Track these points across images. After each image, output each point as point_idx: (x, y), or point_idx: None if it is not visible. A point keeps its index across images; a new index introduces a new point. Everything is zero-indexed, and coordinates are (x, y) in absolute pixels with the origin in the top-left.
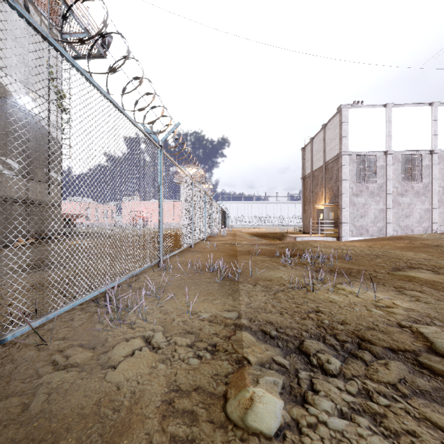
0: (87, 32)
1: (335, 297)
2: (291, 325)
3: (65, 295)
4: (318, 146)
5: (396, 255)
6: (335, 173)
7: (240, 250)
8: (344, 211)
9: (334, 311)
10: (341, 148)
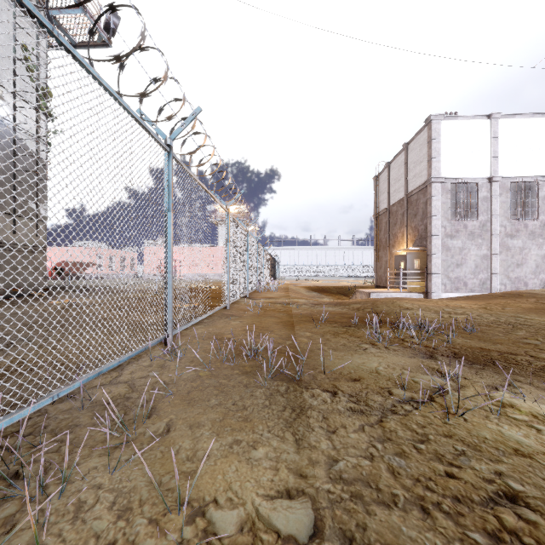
0: (82, 6)
1: (516, 435)
2: None
3: None
4: (396, 173)
5: (541, 324)
6: (421, 207)
7: (297, 314)
8: (434, 257)
9: None
10: (431, 174)
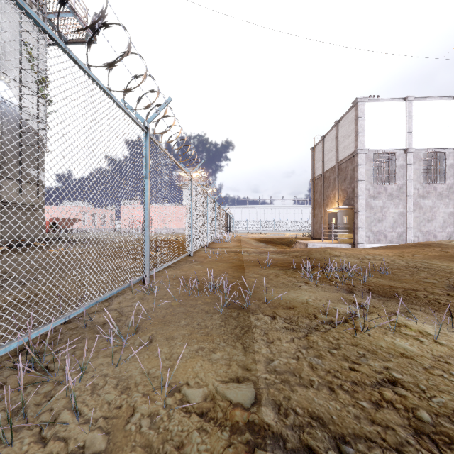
0: (73, 11)
1: (404, 344)
2: (361, 428)
3: None
4: (329, 145)
5: (441, 268)
6: (349, 173)
7: (247, 260)
8: (360, 215)
9: (421, 381)
10: (357, 146)
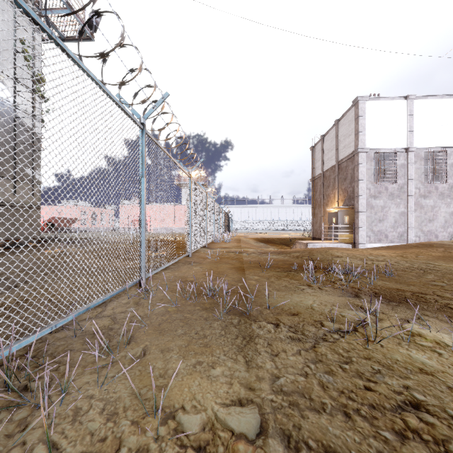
0: (70, 7)
1: (422, 357)
2: None
3: None
4: (329, 144)
5: (447, 269)
6: (350, 172)
7: (247, 261)
8: (361, 214)
9: (448, 404)
10: (358, 145)
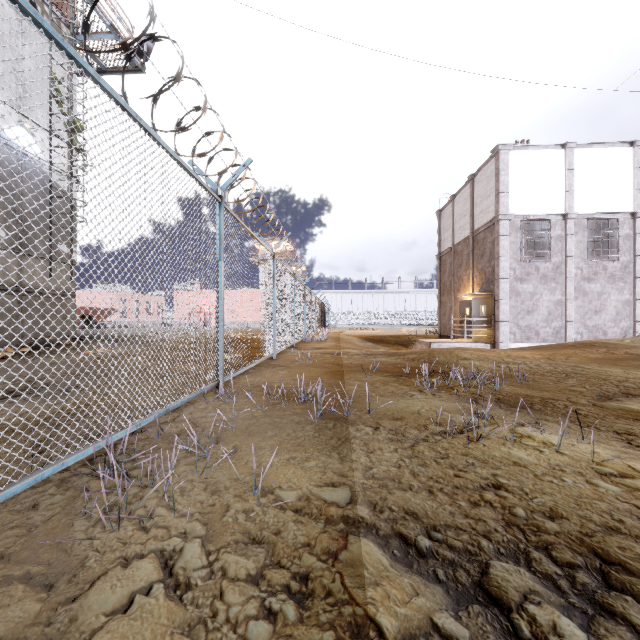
0: (115, 31)
1: (521, 454)
2: (454, 520)
3: (32, 454)
4: (462, 208)
5: (596, 373)
6: (488, 247)
7: (348, 364)
8: (502, 303)
9: (527, 485)
10: (498, 210)
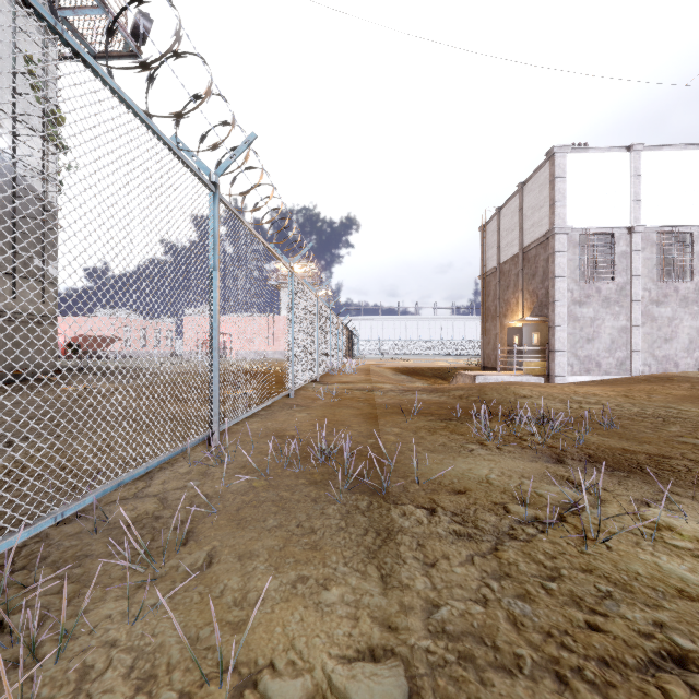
0: (103, 5)
1: (679, 569)
2: None
3: None
4: (509, 222)
5: None
6: (541, 265)
7: (382, 404)
8: (558, 330)
9: None
10: (554, 222)
